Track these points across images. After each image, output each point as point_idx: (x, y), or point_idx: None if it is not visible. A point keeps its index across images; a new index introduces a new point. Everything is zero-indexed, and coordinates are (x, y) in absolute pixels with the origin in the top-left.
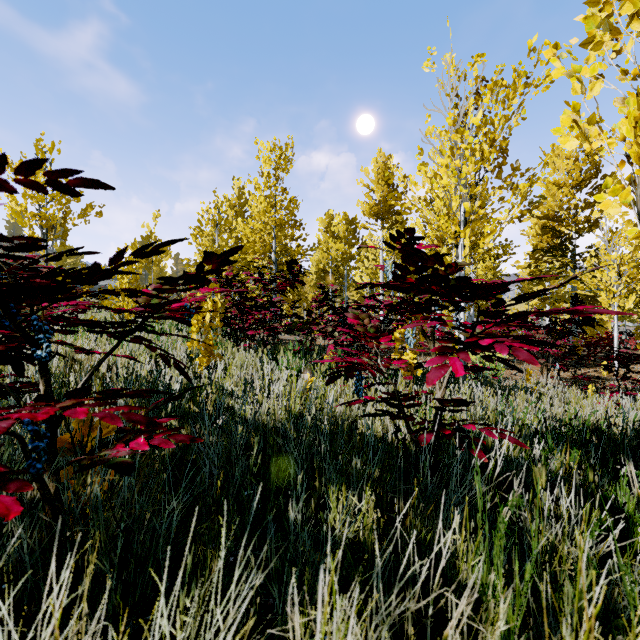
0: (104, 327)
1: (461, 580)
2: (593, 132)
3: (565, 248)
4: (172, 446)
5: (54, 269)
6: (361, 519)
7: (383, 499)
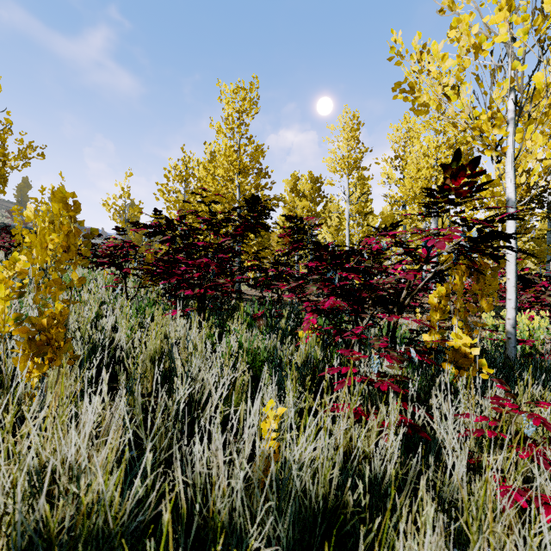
0: None
1: None
2: None
3: (542, 200)
4: None
5: None
6: None
7: None
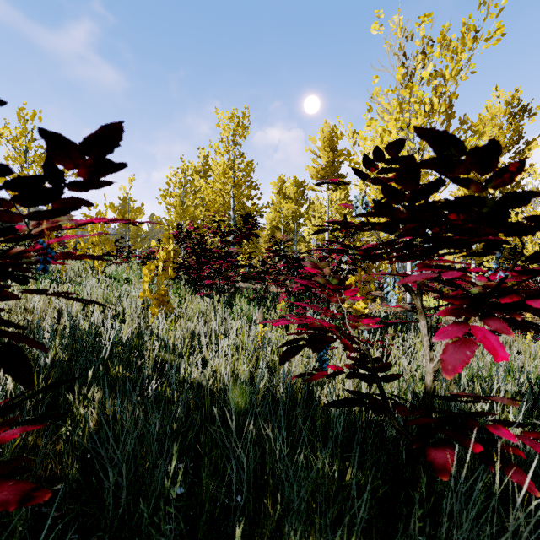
0: None
1: None
2: None
3: None
4: None
5: None
6: None
7: None
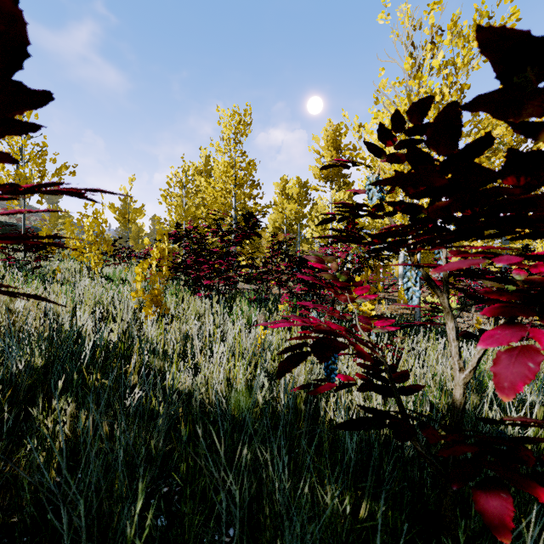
0: None
1: None
2: None
3: None
4: None
5: None
6: None
7: None
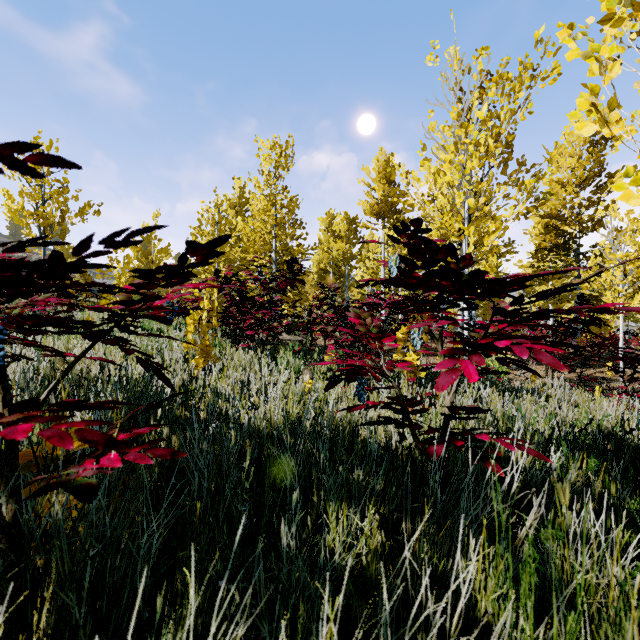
0: (72, 327)
1: (478, 616)
2: (613, 116)
3: (568, 247)
4: (149, 462)
5: (16, 261)
6: (364, 541)
7: (389, 522)
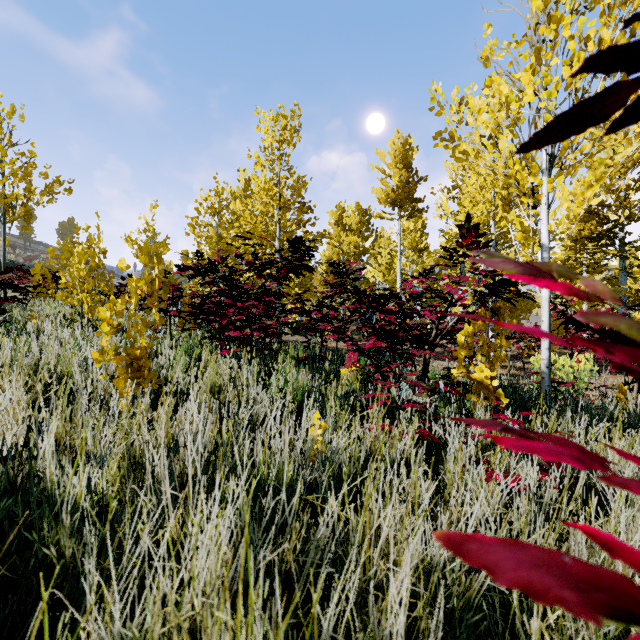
0: None
1: None
2: None
3: (613, 236)
4: None
5: None
6: None
7: None
